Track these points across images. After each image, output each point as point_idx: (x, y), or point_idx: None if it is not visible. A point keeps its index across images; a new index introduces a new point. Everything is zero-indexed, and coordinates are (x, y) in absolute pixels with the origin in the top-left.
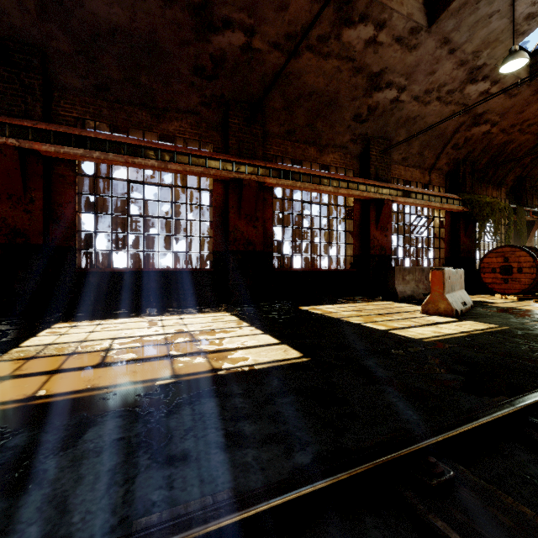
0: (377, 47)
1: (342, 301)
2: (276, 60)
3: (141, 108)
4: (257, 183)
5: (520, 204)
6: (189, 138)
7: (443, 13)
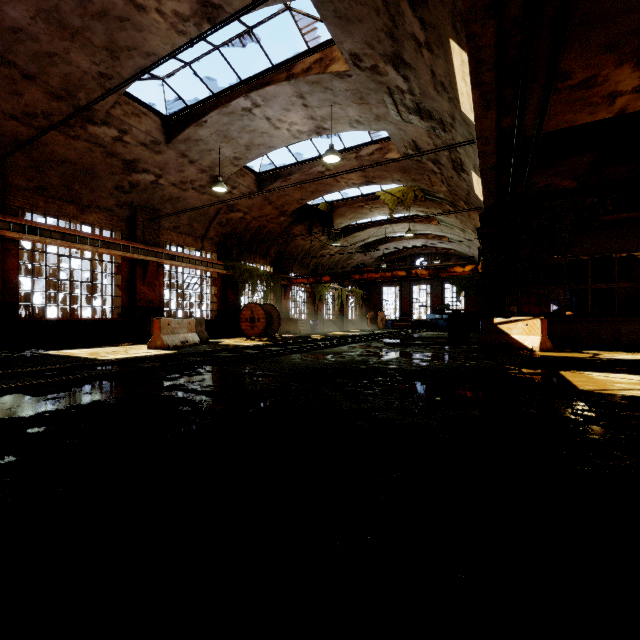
0: (125, 144)
1: (101, 346)
2: (16, 127)
3: None
4: None
5: (281, 272)
6: None
7: (174, 139)
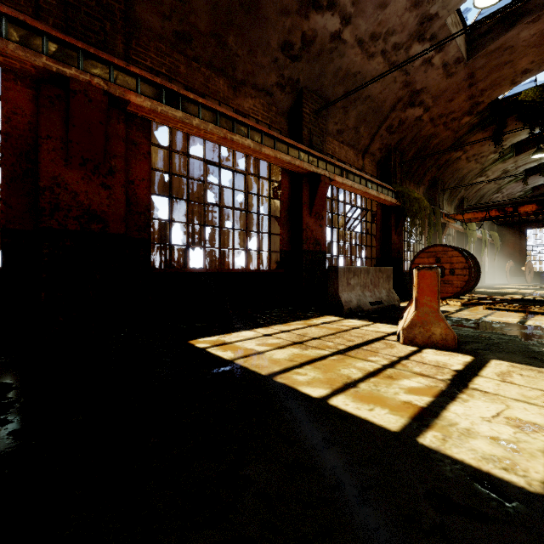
0: None
1: (267, 319)
2: None
3: None
4: (107, 96)
5: (434, 206)
6: None
7: None
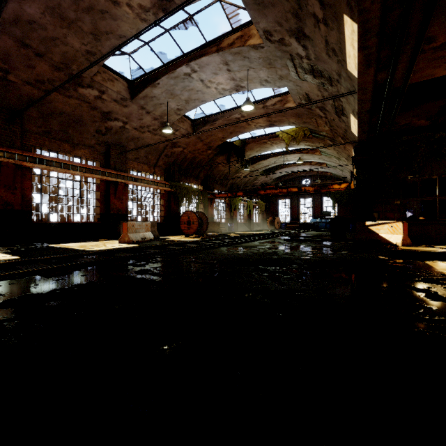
0: (103, 100)
1: (86, 241)
2: (30, 90)
3: None
4: (15, 165)
5: (208, 189)
6: None
7: (136, 97)
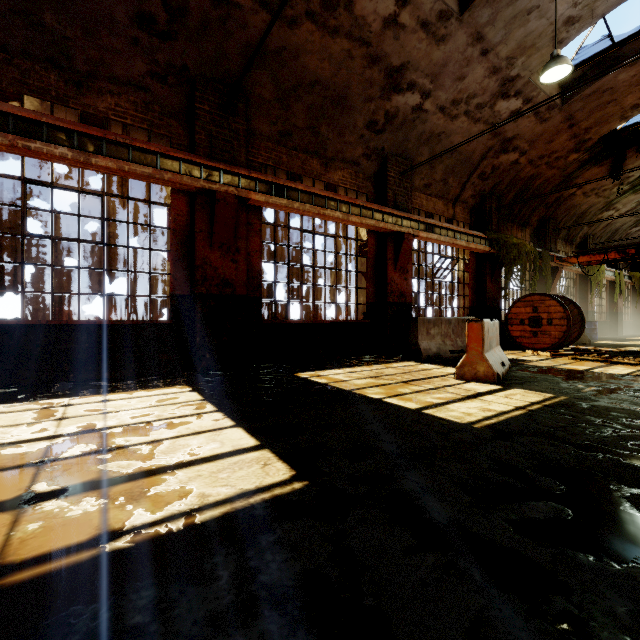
0: (398, 31)
1: (354, 362)
2: (265, 26)
3: (47, 67)
4: (237, 199)
5: (544, 248)
6: (132, 124)
7: None
